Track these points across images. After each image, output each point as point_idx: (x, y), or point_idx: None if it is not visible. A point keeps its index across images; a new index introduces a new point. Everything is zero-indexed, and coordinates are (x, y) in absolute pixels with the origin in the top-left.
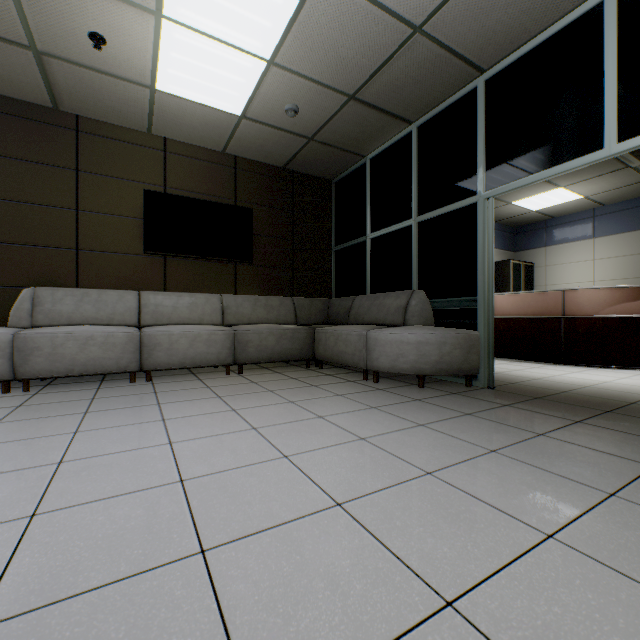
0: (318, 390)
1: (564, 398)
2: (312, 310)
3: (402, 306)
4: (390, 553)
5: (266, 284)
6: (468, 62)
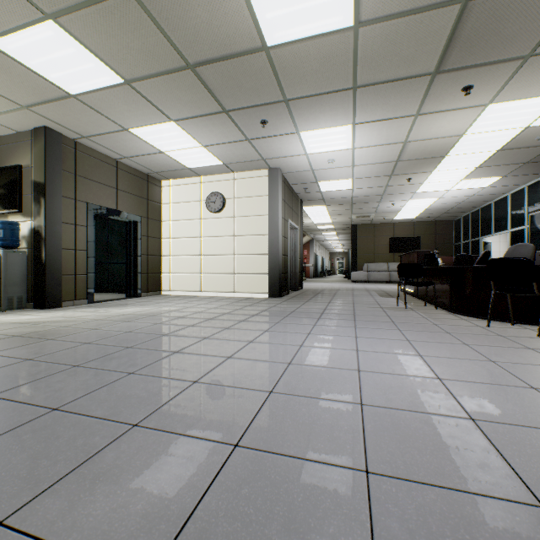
0: None
1: None
2: None
3: None
4: None
5: None
6: (472, 207)
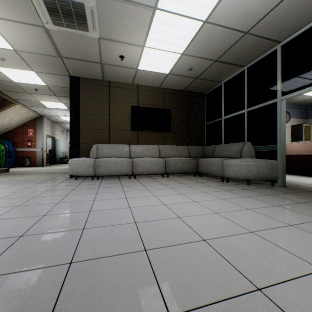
0: (201, 184)
1: None
2: (196, 151)
3: (239, 149)
4: (234, 223)
5: (176, 140)
6: (271, 40)
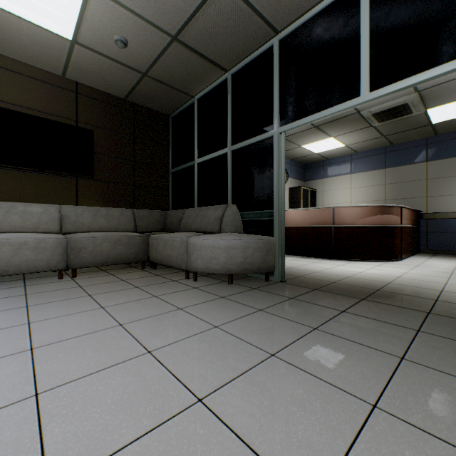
0: (138, 292)
1: (334, 288)
2: (151, 220)
3: (219, 217)
4: None
5: (108, 197)
6: (266, 21)
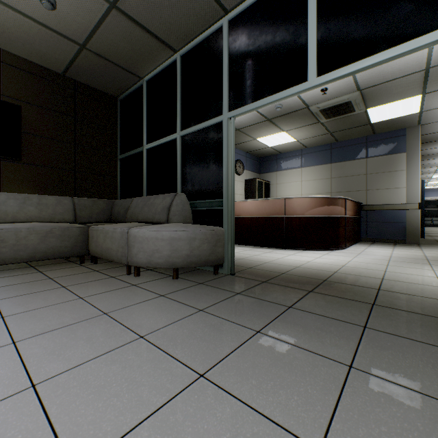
0: (62, 293)
1: (282, 280)
2: (94, 209)
3: (167, 206)
4: None
5: (42, 183)
6: None
